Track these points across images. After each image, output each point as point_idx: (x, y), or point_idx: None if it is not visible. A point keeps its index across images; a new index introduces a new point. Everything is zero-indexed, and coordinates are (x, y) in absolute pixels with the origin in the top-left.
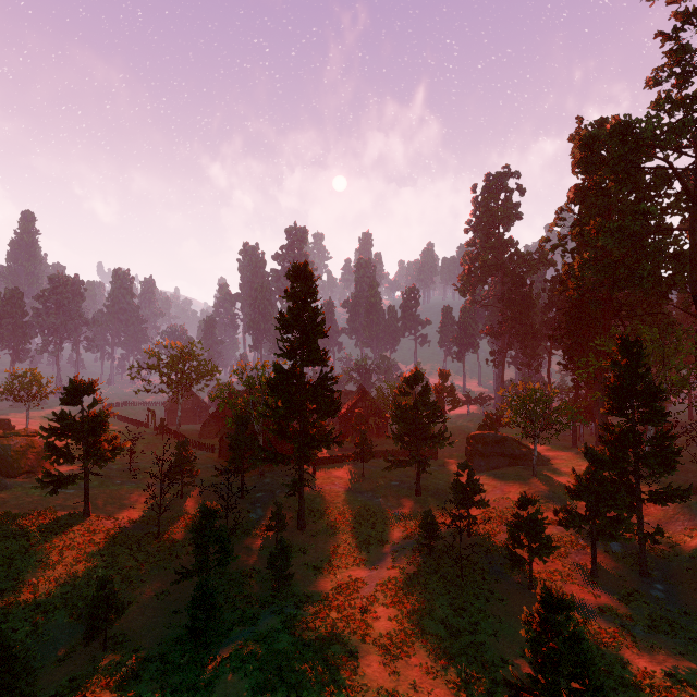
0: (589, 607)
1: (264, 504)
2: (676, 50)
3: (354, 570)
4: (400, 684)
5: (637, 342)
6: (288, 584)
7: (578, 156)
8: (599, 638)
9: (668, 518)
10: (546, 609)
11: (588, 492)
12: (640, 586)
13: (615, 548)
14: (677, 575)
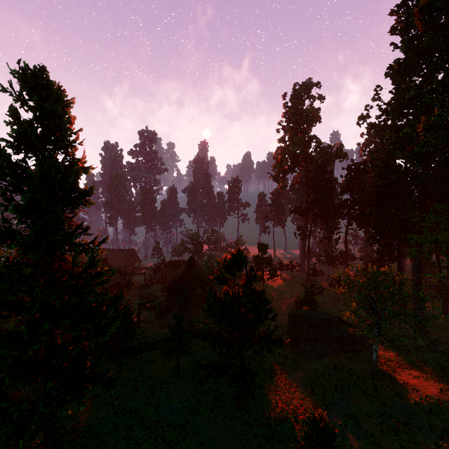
0: None
1: None
2: None
3: None
4: None
5: None
6: None
7: None
8: None
9: None
10: None
11: None
12: None
13: None
14: None
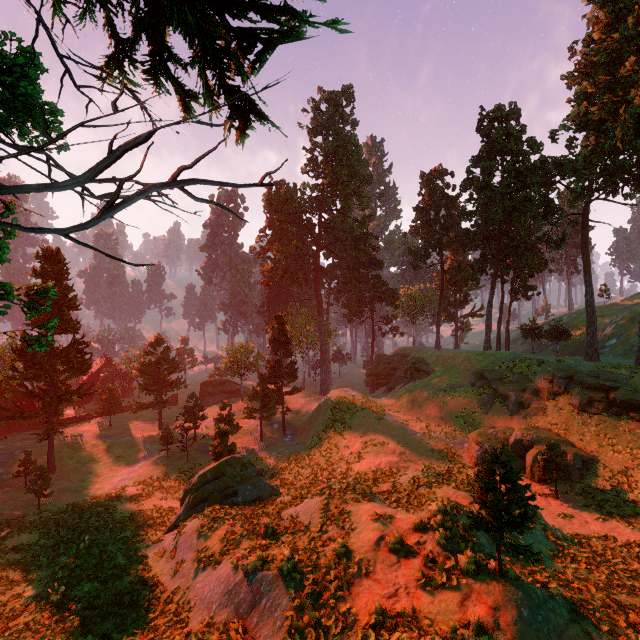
0: (255, 452)
1: (2, 464)
2: (312, 160)
3: (107, 481)
4: (145, 507)
5: (282, 316)
6: (46, 503)
7: (265, 205)
8: (255, 461)
9: (302, 408)
10: (220, 438)
11: (258, 396)
12: (281, 438)
13: (276, 426)
14: (297, 430)
